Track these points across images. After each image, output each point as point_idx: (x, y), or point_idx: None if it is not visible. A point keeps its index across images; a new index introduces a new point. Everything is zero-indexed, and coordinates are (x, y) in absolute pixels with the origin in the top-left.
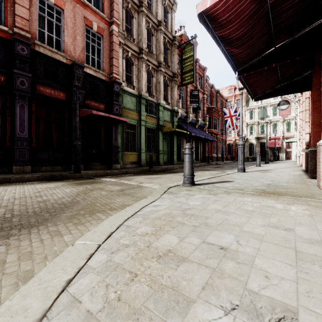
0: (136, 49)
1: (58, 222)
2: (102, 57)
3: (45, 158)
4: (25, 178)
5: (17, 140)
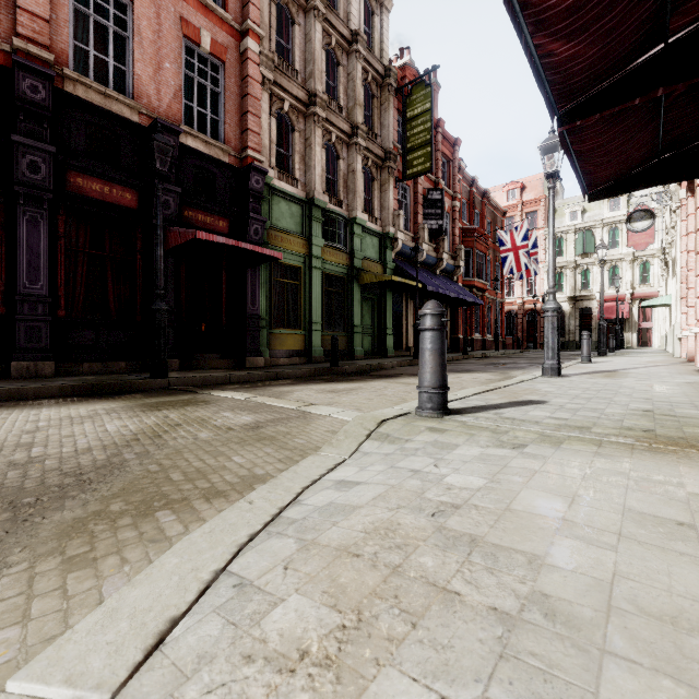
0: (301, 95)
1: (18, 550)
2: (223, 111)
3: (88, 343)
4: (29, 392)
5: (23, 301)
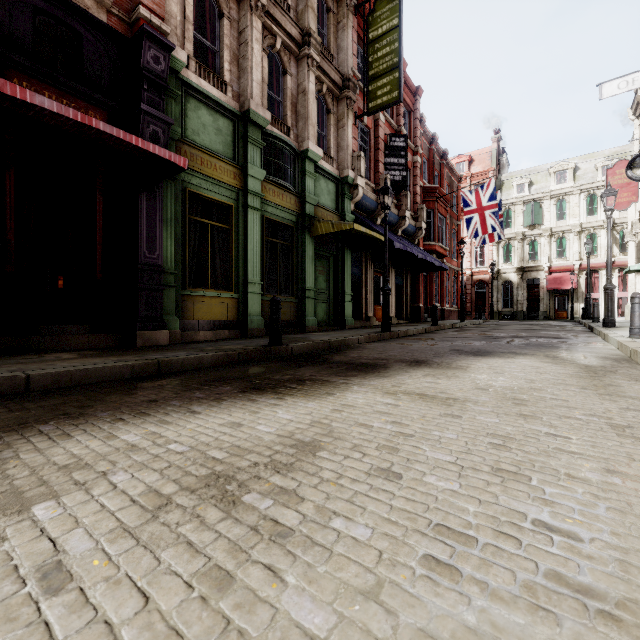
0: None
1: None
2: None
3: None
4: None
5: None
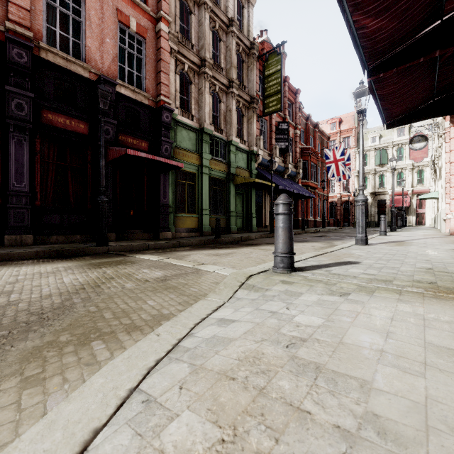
0: (196, 60)
1: None
2: (144, 70)
3: (55, 223)
4: (15, 255)
5: (12, 195)
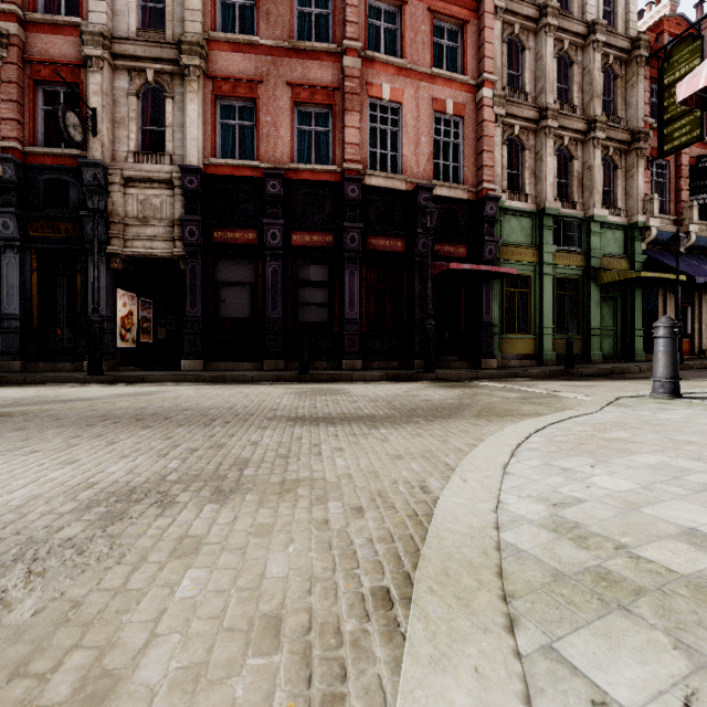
0: (531, 114)
1: (465, 417)
2: (462, 157)
3: (377, 349)
4: (367, 377)
5: (347, 323)
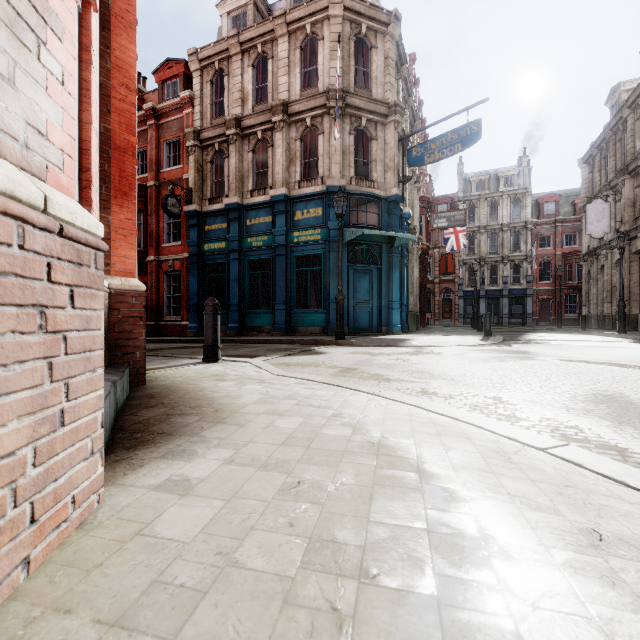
0: None
1: None
2: None
3: None
4: None
5: None
